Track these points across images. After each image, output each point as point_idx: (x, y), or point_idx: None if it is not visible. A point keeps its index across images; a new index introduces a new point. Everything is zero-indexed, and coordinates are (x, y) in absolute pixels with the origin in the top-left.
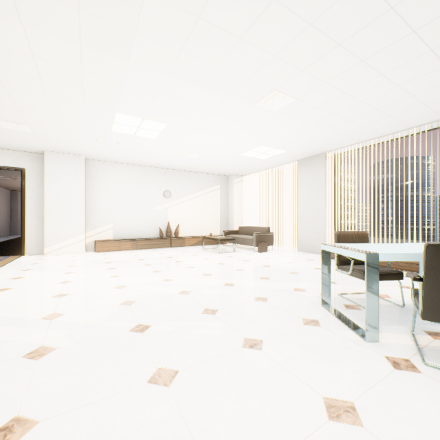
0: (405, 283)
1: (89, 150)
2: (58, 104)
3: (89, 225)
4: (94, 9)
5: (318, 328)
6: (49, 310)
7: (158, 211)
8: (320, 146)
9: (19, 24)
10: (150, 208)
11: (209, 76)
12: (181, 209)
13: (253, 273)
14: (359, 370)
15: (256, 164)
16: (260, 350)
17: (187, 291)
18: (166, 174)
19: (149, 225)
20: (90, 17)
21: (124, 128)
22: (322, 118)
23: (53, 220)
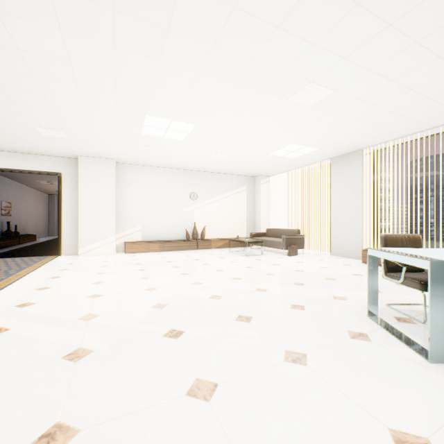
0: None
1: (119, 154)
2: (92, 109)
3: (119, 227)
4: (128, 8)
5: (368, 344)
6: (85, 310)
7: (184, 213)
8: (357, 142)
9: (58, 30)
10: (176, 210)
11: (241, 71)
12: (207, 211)
13: (285, 278)
14: (428, 397)
15: (284, 164)
16: (304, 365)
17: (218, 296)
18: (192, 176)
19: (176, 227)
20: (124, 17)
21: (153, 131)
22: (362, 111)
23: (86, 222)
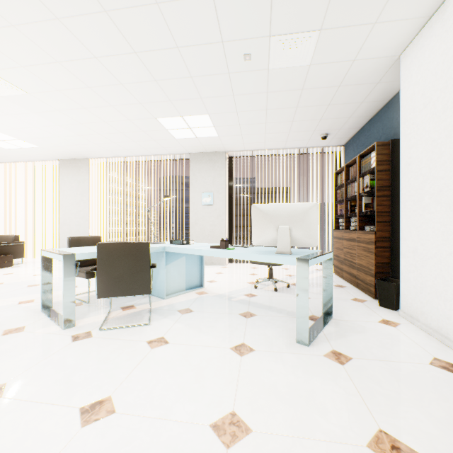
0: None
1: None
2: None
3: None
4: None
5: (19, 334)
6: None
7: None
8: (82, 151)
9: None
10: None
11: None
12: None
13: None
14: (37, 354)
15: None
16: None
17: None
18: None
19: None
20: None
21: None
22: (70, 123)
23: None
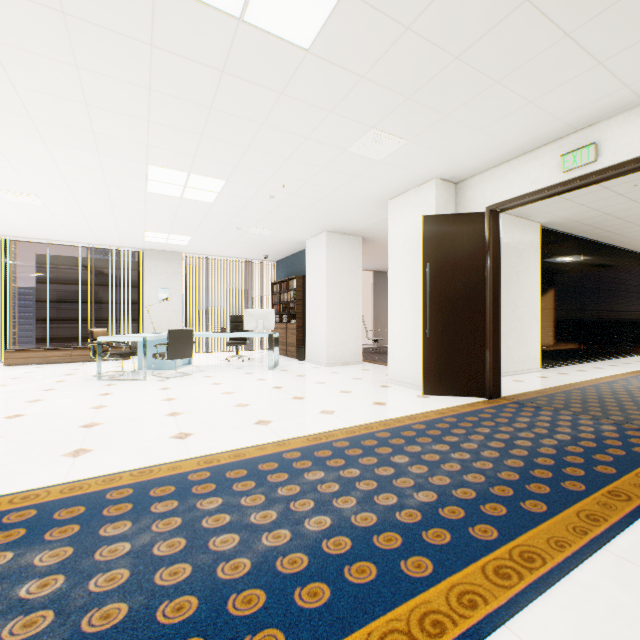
0: (115, 365)
1: None
2: None
3: None
4: None
5: (120, 384)
6: None
7: None
8: (0, 230)
9: None
10: None
11: None
12: None
13: None
14: (156, 384)
15: None
16: (115, 393)
17: None
18: None
19: None
20: None
21: None
22: (44, 219)
23: None
